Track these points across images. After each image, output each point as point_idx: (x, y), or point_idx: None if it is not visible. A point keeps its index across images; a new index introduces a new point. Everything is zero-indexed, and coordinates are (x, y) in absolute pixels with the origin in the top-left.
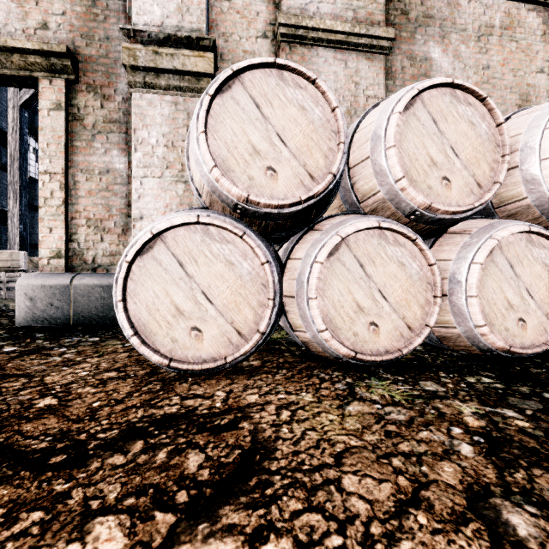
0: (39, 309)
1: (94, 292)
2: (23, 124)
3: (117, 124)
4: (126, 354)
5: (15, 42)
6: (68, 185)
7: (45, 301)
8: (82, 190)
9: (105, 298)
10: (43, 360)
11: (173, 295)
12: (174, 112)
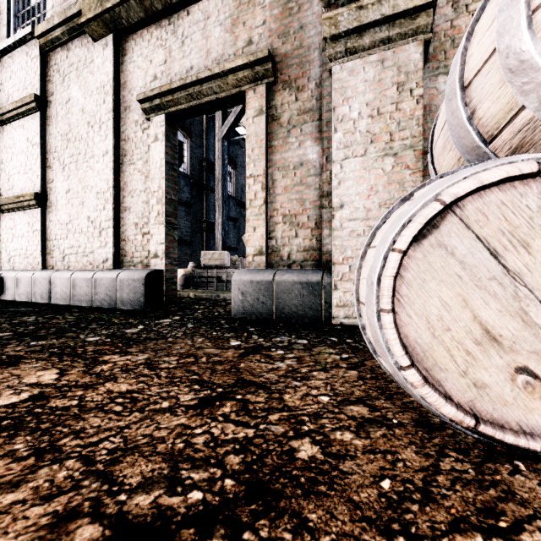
0: (249, 303)
1: (294, 288)
2: (224, 152)
3: (310, 113)
4: (355, 373)
5: (230, 64)
6: (267, 185)
7: (252, 296)
8: (279, 188)
9: (304, 295)
10: (269, 365)
11: (477, 307)
12: (380, 72)
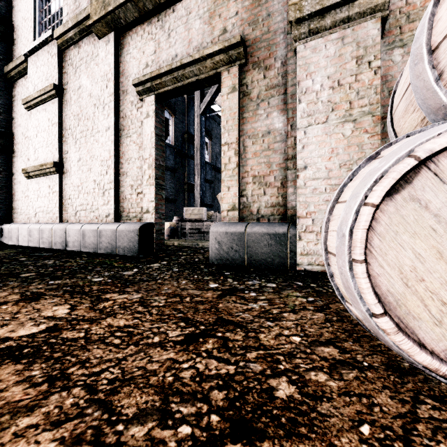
0: (224, 251)
1: (263, 239)
2: (202, 126)
3: (277, 88)
4: (321, 315)
5: (208, 50)
6: (239, 151)
7: (227, 245)
8: (249, 153)
9: (272, 245)
10: (244, 305)
11: None
12: (340, 49)
